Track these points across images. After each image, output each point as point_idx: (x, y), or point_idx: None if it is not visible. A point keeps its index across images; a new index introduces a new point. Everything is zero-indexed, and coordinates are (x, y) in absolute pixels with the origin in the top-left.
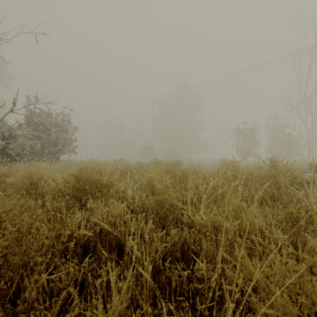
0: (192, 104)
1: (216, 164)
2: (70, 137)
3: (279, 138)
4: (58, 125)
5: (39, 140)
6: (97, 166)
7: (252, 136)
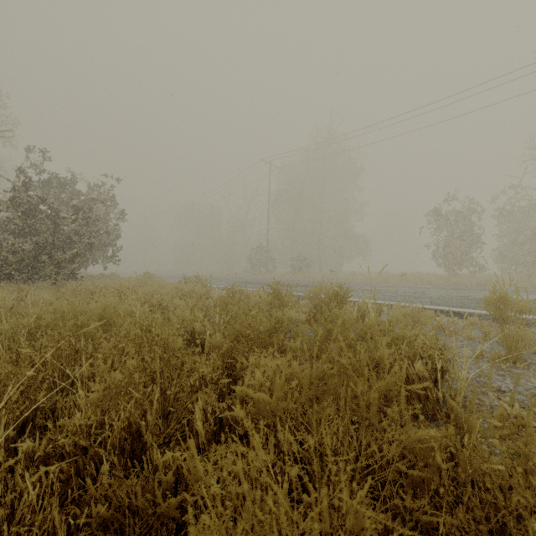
0: (342, 170)
1: (409, 288)
2: (108, 230)
3: (527, 231)
4: (74, 205)
5: (31, 237)
6: (113, 303)
7: (467, 227)
